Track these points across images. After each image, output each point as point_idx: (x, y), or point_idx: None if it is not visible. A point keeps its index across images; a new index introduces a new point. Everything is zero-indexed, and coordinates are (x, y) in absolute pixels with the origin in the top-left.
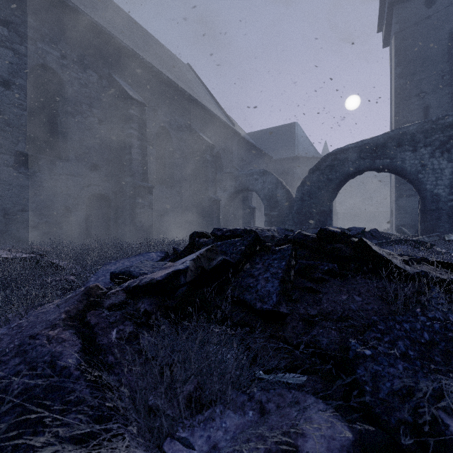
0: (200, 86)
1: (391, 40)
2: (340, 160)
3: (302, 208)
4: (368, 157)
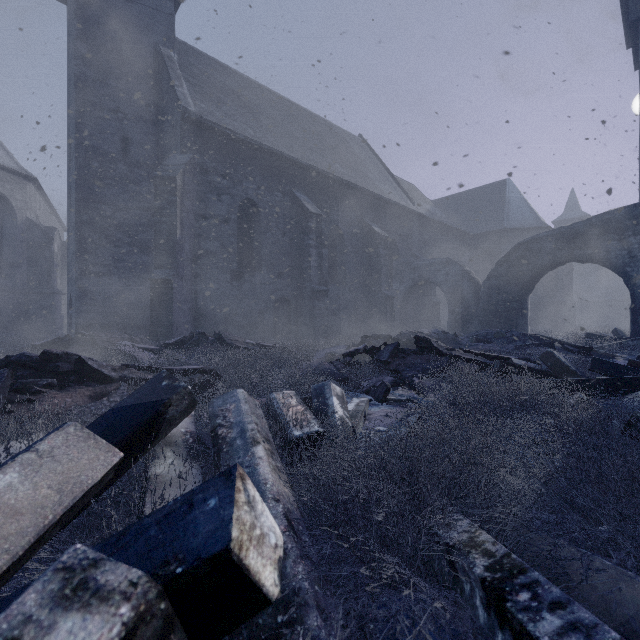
0: (374, 163)
1: None
2: (532, 250)
3: (489, 305)
4: (565, 247)
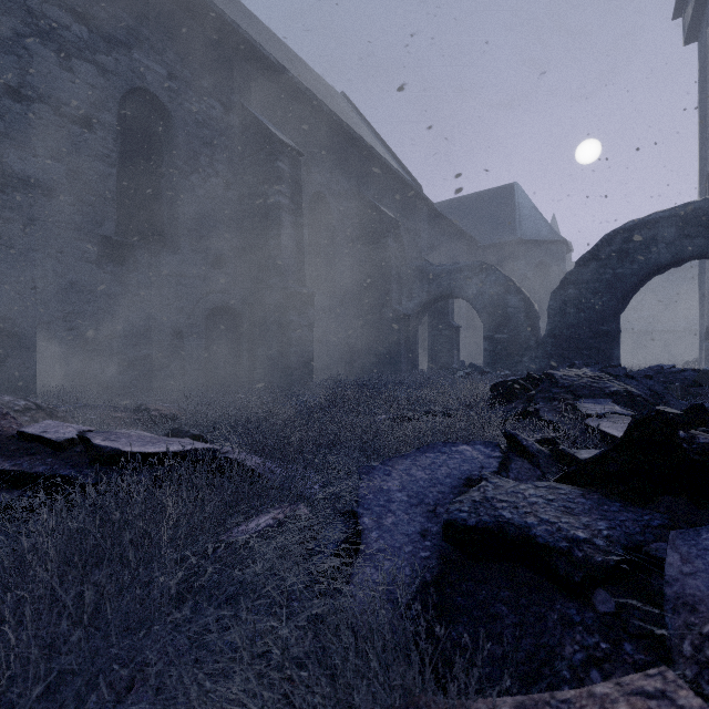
0: (365, 128)
1: (706, 29)
2: (639, 241)
3: (562, 328)
4: (700, 234)
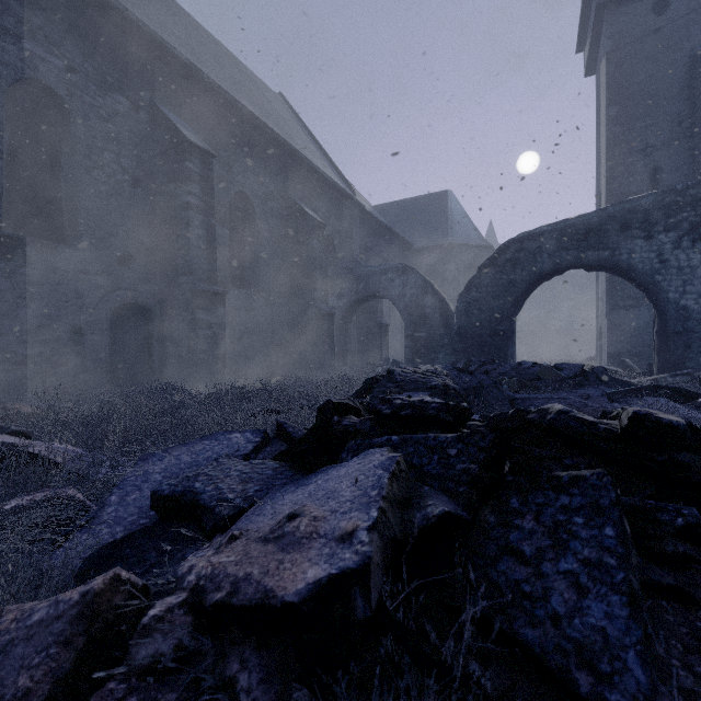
0: (300, 130)
1: (599, 65)
2: (528, 251)
3: (467, 327)
4: (574, 247)
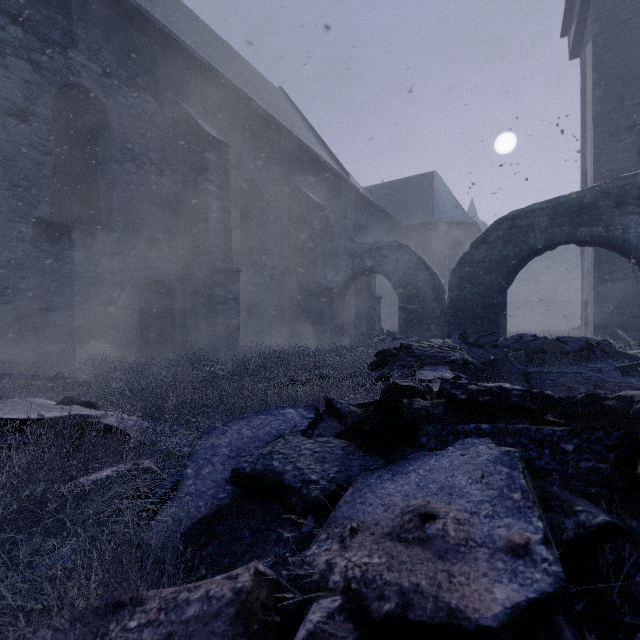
0: (299, 120)
1: (585, 48)
2: (520, 228)
3: (460, 300)
4: (567, 223)
